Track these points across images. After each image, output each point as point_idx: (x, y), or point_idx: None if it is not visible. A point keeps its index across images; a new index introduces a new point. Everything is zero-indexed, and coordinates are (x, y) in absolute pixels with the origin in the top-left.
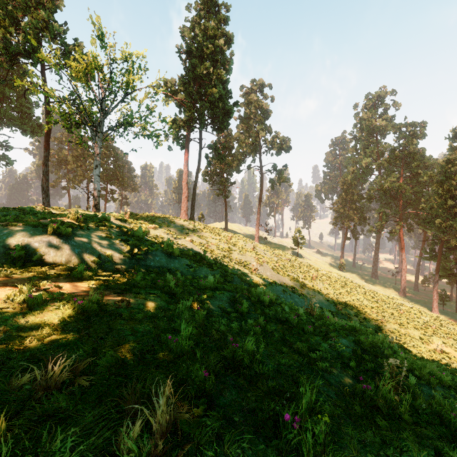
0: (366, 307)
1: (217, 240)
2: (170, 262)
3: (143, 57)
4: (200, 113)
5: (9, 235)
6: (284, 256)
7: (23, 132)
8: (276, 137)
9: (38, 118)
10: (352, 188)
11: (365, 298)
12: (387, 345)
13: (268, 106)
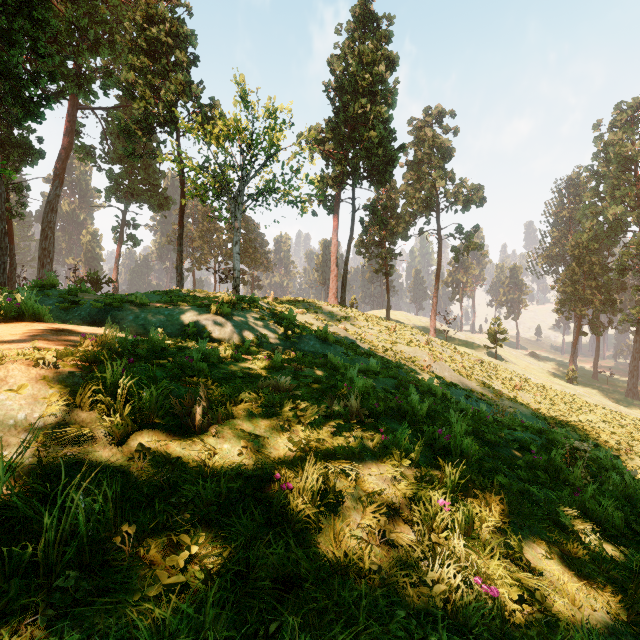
0: (602, 431)
1: (376, 330)
2: (324, 348)
3: (288, 111)
4: (353, 165)
5: (181, 315)
6: (472, 356)
7: (151, 207)
8: (462, 186)
9: (164, 190)
10: (590, 254)
11: (603, 420)
12: (601, 455)
13: (449, 143)
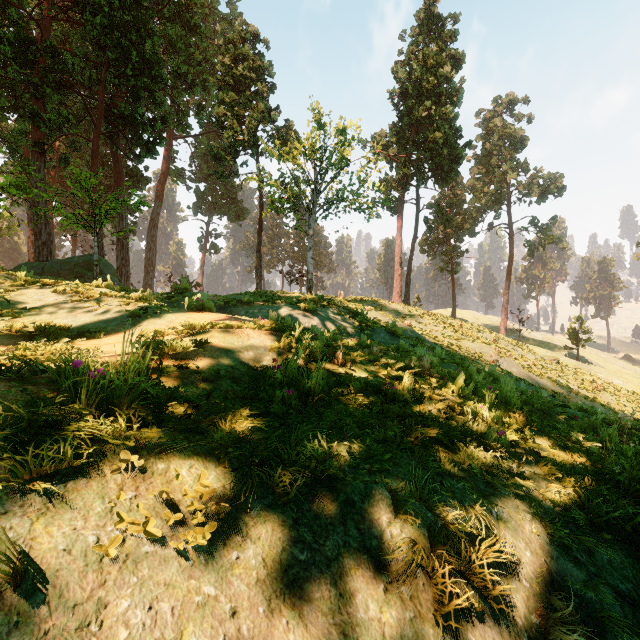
0: None
1: (441, 327)
2: (393, 340)
3: (357, 127)
4: (417, 167)
5: (278, 310)
6: (547, 355)
7: (229, 218)
8: (536, 176)
9: (240, 202)
10: None
11: None
12: None
13: (521, 132)
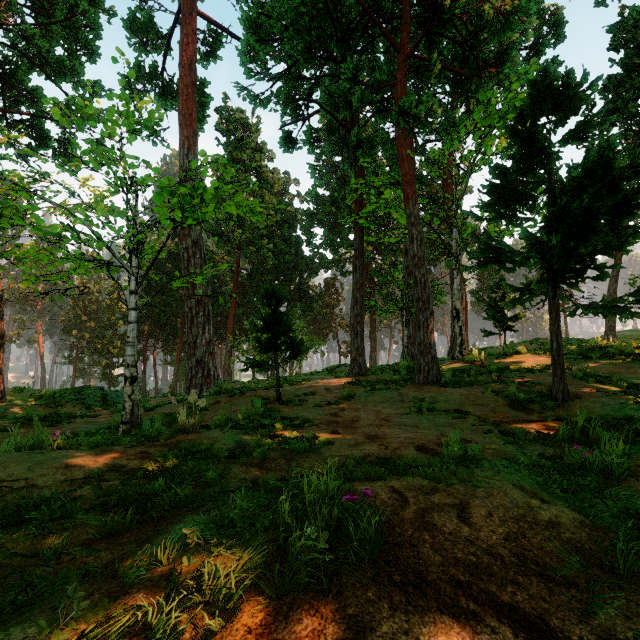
0: None
1: None
2: None
3: None
4: None
5: None
6: None
7: None
8: None
9: None
10: None
11: None
12: None
13: None
